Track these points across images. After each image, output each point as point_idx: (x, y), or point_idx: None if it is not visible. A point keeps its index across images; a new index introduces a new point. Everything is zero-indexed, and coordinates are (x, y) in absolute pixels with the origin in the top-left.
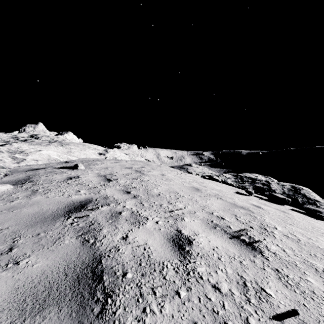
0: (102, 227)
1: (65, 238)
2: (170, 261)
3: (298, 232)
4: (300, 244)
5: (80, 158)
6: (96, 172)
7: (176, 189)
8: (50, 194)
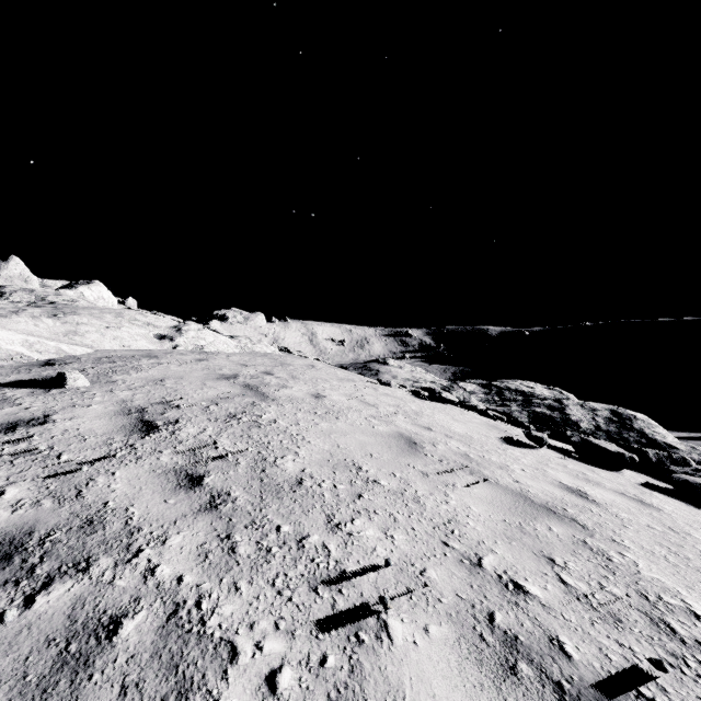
0: None
1: None
2: None
3: None
4: None
5: (100, 349)
6: (120, 397)
7: (355, 452)
8: None
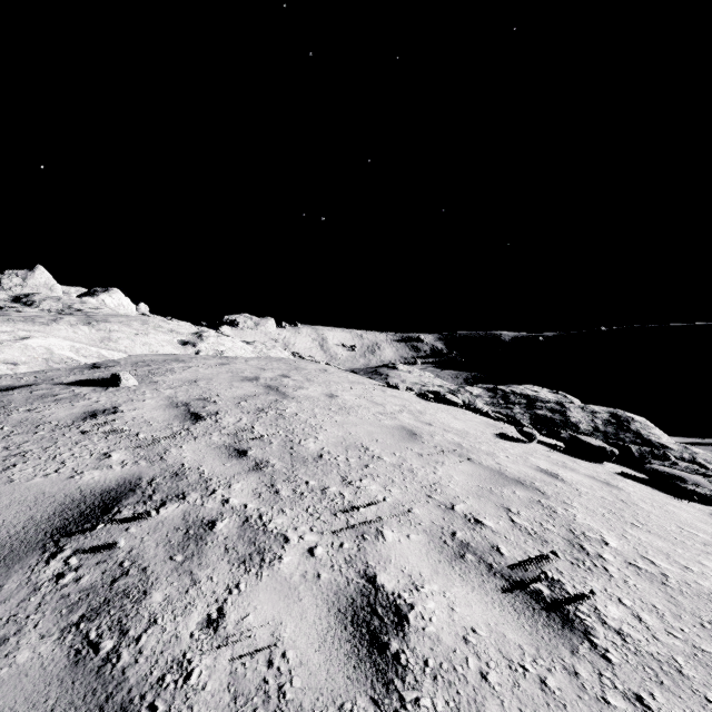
0: (151, 581)
1: (21, 639)
2: (346, 709)
3: (656, 550)
4: (671, 591)
5: (132, 354)
6: (166, 394)
7: (364, 438)
8: (20, 470)
